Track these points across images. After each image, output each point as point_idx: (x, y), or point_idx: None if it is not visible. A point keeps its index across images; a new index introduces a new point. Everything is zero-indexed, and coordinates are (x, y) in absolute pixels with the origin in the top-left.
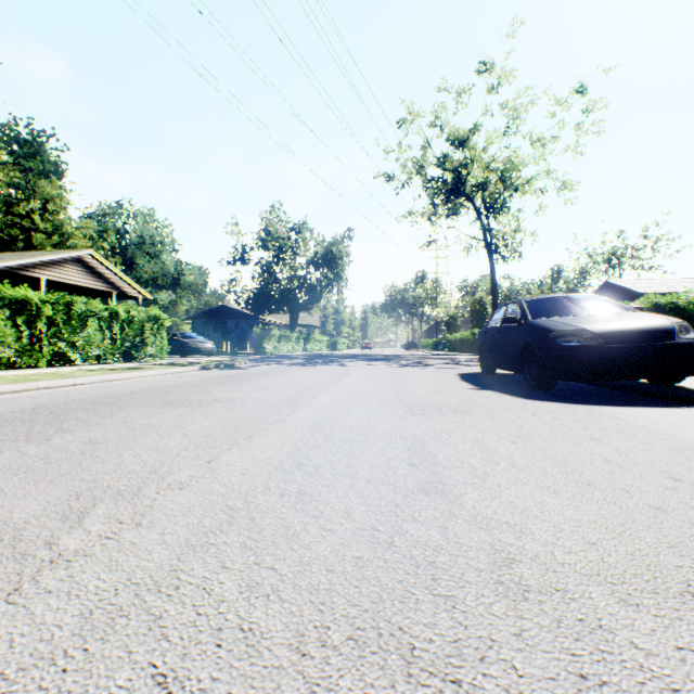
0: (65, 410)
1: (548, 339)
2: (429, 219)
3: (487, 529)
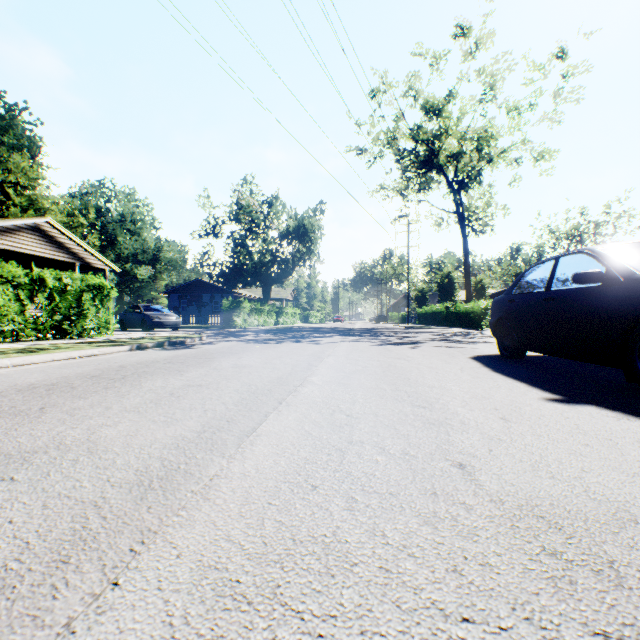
0: None
1: None
2: (401, 193)
3: None
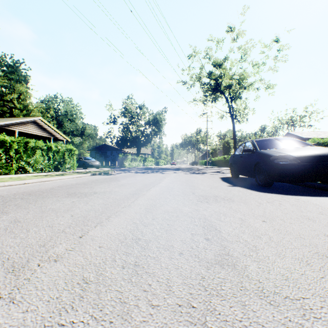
0: (11, 199)
1: (269, 160)
2: (203, 103)
3: (276, 306)
